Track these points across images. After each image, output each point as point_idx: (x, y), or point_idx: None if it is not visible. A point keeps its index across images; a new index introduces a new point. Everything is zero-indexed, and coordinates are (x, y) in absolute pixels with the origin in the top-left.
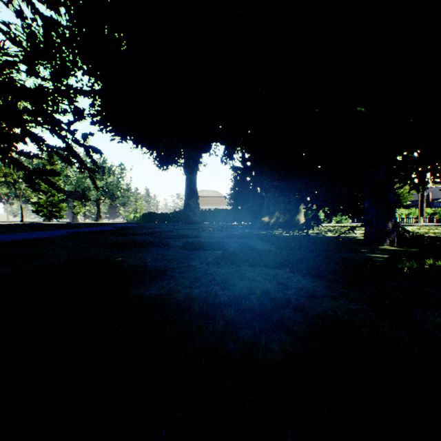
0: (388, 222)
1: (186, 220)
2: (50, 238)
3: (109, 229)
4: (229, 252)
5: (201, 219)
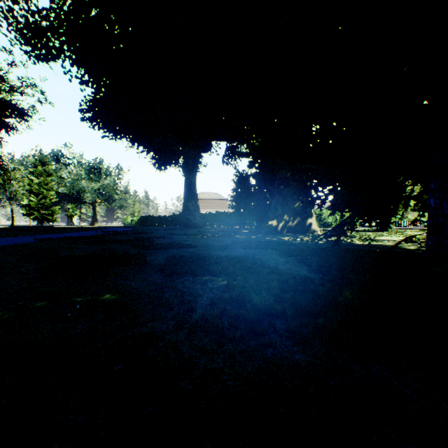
0: None
1: (185, 223)
2: None
3: (94, 234)
4: (237, 287)
5: (201, 223)
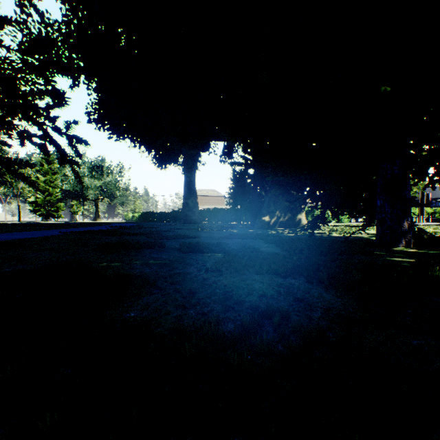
0: (403, 221)
1: (185, 219)
2: (38, 238)
3: (105, 228)
4: (230, 256)
5: (200, 218)
